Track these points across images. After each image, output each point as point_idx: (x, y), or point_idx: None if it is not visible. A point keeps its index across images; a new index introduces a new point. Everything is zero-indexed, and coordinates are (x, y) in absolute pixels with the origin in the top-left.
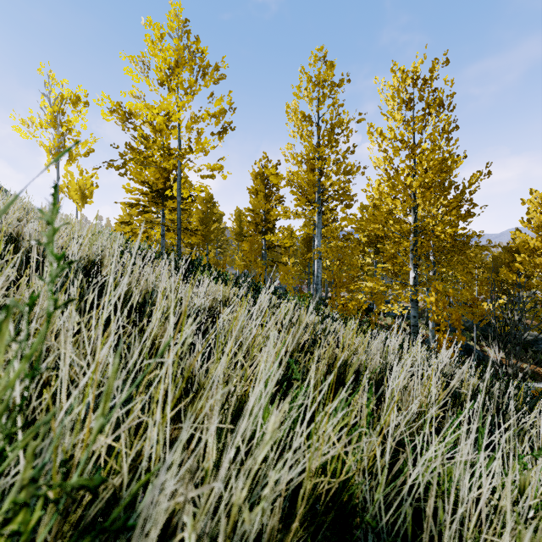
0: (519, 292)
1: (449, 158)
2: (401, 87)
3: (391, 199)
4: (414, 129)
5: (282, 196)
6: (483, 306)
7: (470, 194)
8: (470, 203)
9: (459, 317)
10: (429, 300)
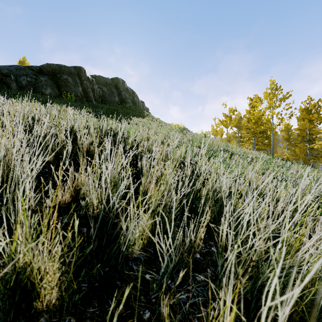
0: None
1: None
2: None
3: None
4: None
5: None
6: None
7: None
8: None
9: None
10: None
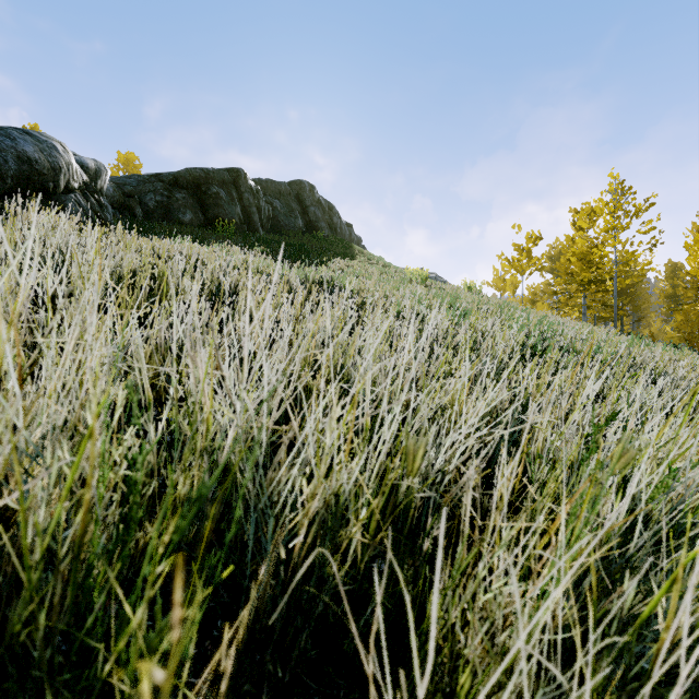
0: None
1: None
2: None
3: None
4: None
5: None
6: None
7: None
8: None
9: None
10: None
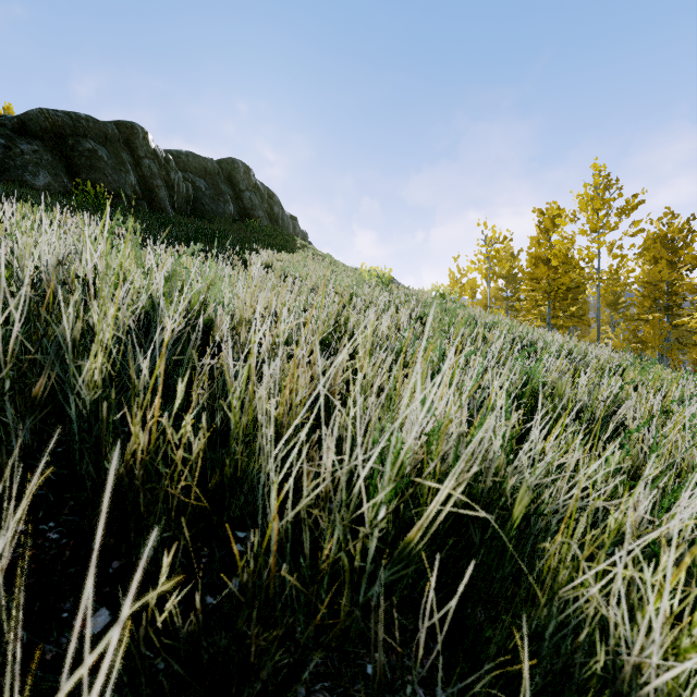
0: None
1: None
2: None
3: None
4: None
5: None
6: None
7: None
8: None
9: None
10: None
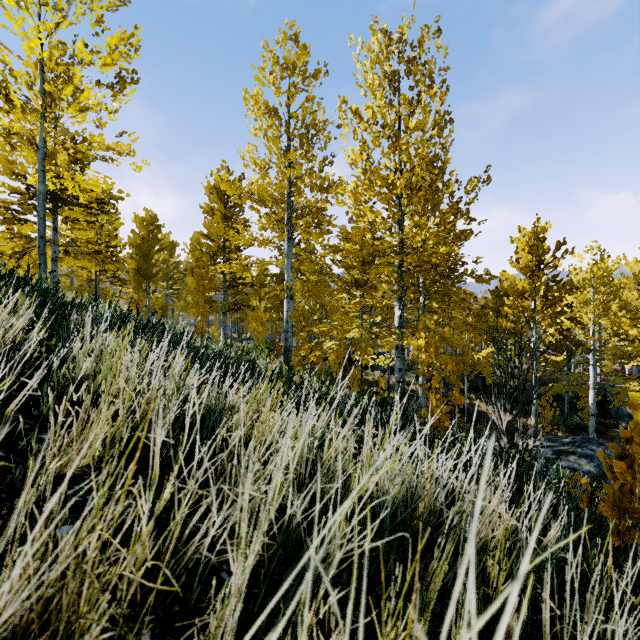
0: (506, 339)
1: (440, 181)
2: (384, 56)
3: (370, 206)
4: (400, 116)
5: (248, 219)
6: (473, 355)
7: (467, 204)
8: (467, 217)
9: (457, 367)
10: (417, 343)
